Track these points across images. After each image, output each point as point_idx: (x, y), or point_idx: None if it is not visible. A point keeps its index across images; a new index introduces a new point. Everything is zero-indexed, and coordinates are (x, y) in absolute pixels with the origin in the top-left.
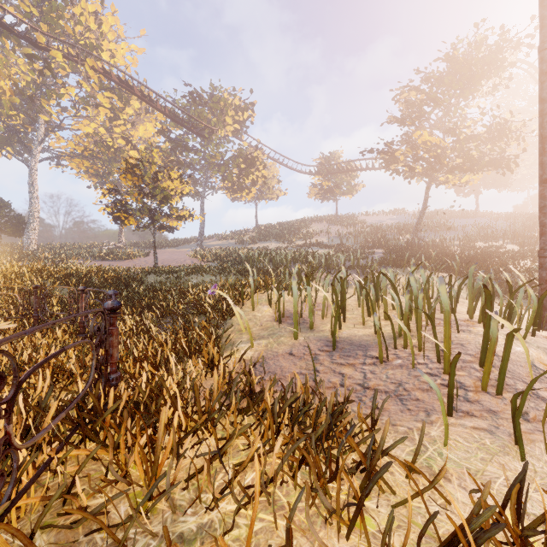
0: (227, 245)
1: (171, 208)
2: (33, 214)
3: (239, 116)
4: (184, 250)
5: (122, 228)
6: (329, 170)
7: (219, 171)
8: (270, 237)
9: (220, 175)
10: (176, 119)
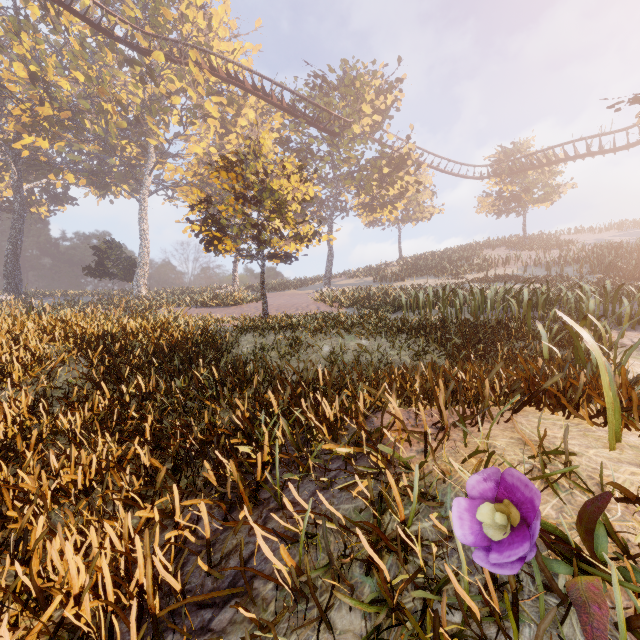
0: (363, 284)
1: (285, 219)
2: (143, 254)
3: (381, 102)
4: (306, 292)
5: (236, 268)
6: (512, 168)
7: (353, 180)
8: (422, 271)
9: (355, 186)
10: (296, 112)
